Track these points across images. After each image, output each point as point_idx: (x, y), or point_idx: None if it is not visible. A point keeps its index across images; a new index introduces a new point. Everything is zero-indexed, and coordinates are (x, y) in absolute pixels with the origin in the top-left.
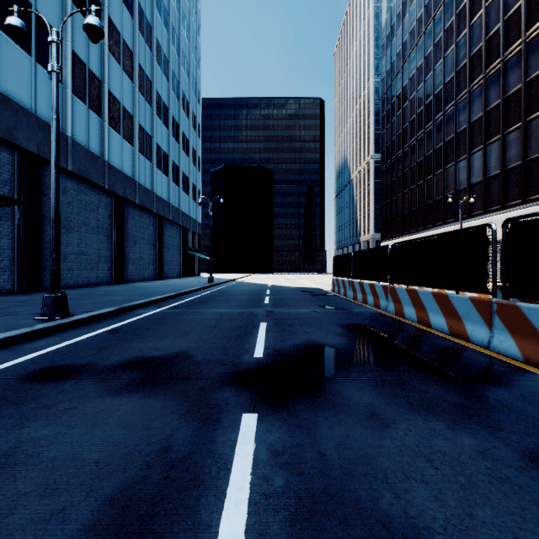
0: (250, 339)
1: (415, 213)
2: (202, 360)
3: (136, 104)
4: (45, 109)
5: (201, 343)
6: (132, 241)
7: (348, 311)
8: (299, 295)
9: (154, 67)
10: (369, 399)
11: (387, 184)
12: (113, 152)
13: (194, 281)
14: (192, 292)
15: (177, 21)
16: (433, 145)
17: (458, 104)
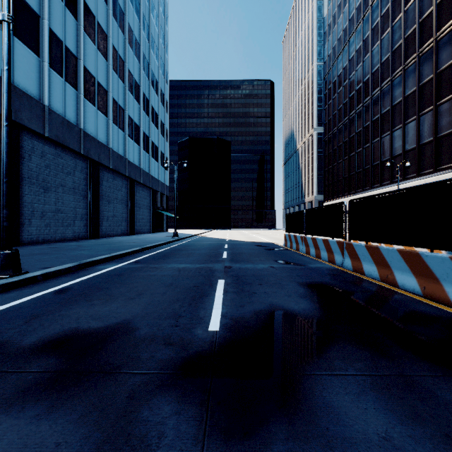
0: (206, 303)
1: (354, 177)
2: (145, 335)
3: (110, 79)
4: (23, 79)
5: (150, 308)
6: (106, 201)
7: (304, 266)
8: (254, 249)
9: (126, 49)
10: (380, 424)
11: (329, 152)
12: (88, 122)
13: (161, 236)
14: (157, 246)
15: (147, 10)
16: (370, 117)
17: (394, 80)
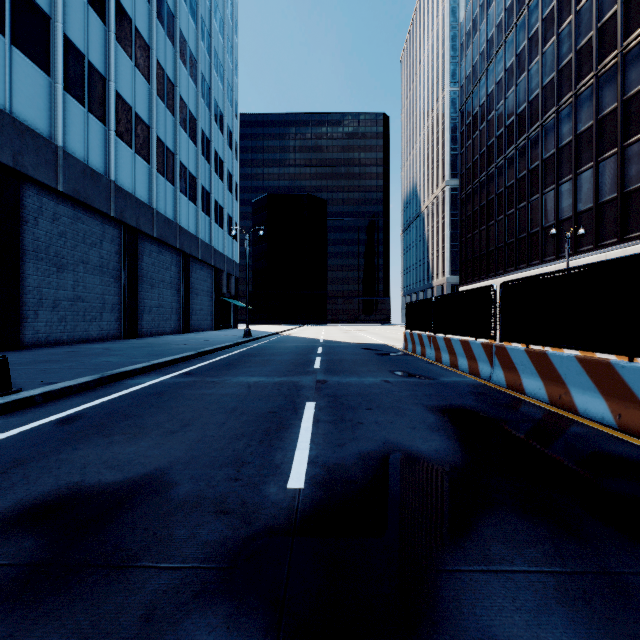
0: (285, 440)
1: (504, 250)
2: (186, 497)
3: (154, 110)
4: (26, 108)
5: (200, 448)
6: (148, 284)
7: (434, 380)
8: (361, 354)
9: (177, 67)
10: None
11: (468, 214)
12: (122, 171)
13: (228, 335)
14: (220, 350)
15: (207, 12)
16: (527, 164)
17: (560, 112)
